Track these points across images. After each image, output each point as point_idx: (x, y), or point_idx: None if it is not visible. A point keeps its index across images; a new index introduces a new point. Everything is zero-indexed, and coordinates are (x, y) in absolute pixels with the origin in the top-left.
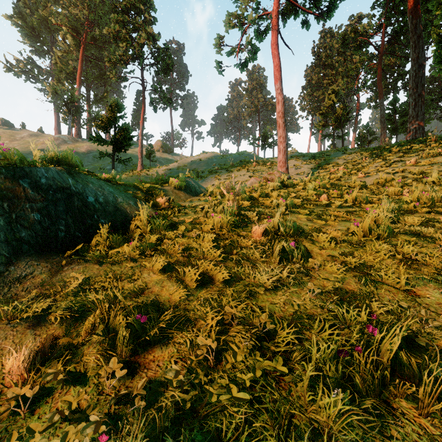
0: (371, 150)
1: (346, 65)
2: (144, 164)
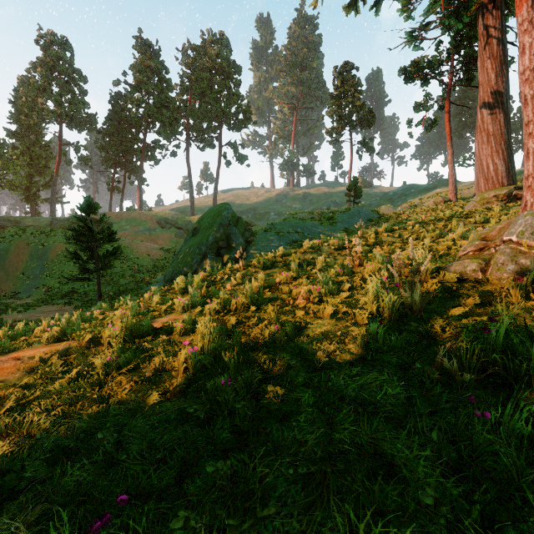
0: None
1: None
2: None
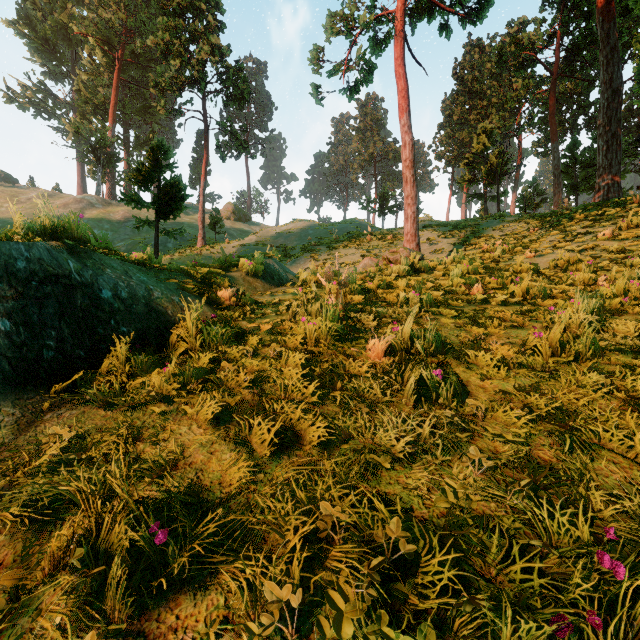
0: (541, 217)
1: (502, 93)
2: (208, 237)
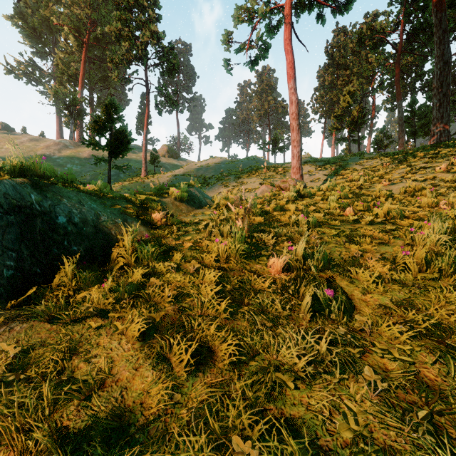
0: (391, 155)
1: (361, 65)
2: (149, 169)
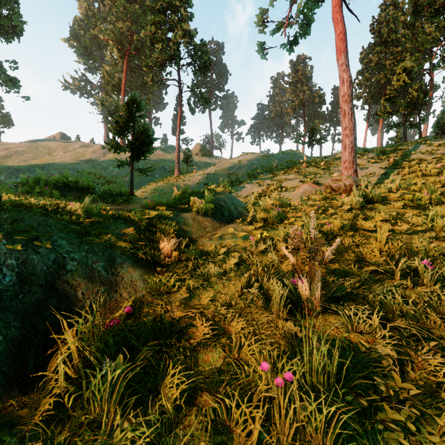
0: None
1: (415, 39)
2: (182, 168)
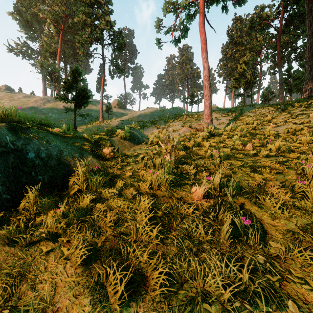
0: (275, 105)
1: (252, 43)
2: (104, 116)
